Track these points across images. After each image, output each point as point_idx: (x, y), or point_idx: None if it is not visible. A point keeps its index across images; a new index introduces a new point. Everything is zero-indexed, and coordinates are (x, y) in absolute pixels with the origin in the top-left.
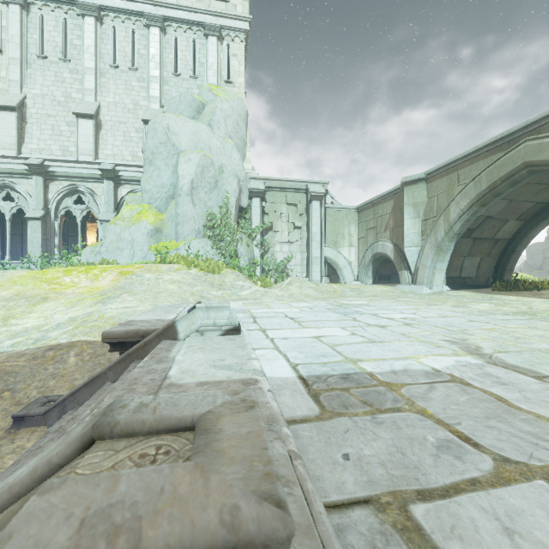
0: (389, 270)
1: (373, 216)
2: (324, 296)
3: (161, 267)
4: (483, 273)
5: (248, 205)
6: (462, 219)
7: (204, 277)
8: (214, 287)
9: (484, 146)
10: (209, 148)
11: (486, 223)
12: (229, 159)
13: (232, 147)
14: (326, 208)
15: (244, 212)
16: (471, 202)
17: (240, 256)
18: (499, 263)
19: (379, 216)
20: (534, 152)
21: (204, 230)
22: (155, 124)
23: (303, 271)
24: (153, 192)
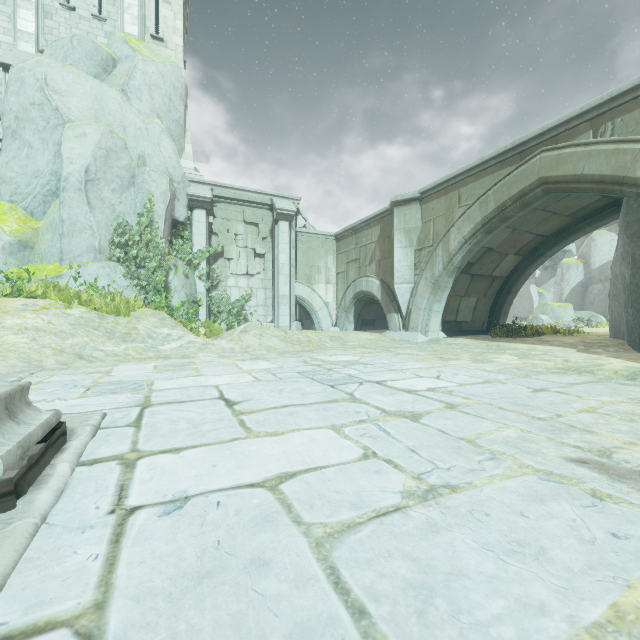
0: (374, 313)
1: (355, 245)
2: (295, 348)
3: (9, 303)
4: (479, 316)
5: (187, 218)
6: (464, 249)
7: (97, 321)
8: (112, 338)
9: (491, 157)
10: (122, 126)
11: (486, 256)
12: (156, 148)
13: (160, 131)
14: (297, 233)
15: (180, 228)
16: (475, 227)
17: (173, 290)
18: (495, 305)
19: (363, 245)
20: (552, 165)
21: (110, 248)
22: (22, 72)
23: (267, 314)
24: (20, 183)
